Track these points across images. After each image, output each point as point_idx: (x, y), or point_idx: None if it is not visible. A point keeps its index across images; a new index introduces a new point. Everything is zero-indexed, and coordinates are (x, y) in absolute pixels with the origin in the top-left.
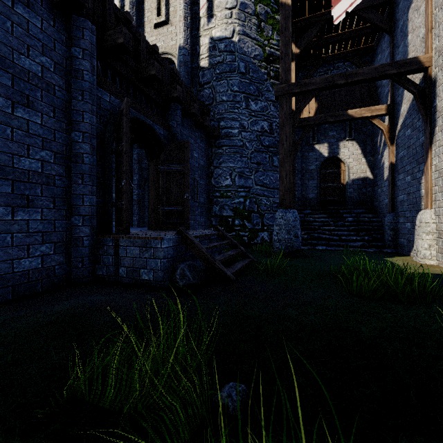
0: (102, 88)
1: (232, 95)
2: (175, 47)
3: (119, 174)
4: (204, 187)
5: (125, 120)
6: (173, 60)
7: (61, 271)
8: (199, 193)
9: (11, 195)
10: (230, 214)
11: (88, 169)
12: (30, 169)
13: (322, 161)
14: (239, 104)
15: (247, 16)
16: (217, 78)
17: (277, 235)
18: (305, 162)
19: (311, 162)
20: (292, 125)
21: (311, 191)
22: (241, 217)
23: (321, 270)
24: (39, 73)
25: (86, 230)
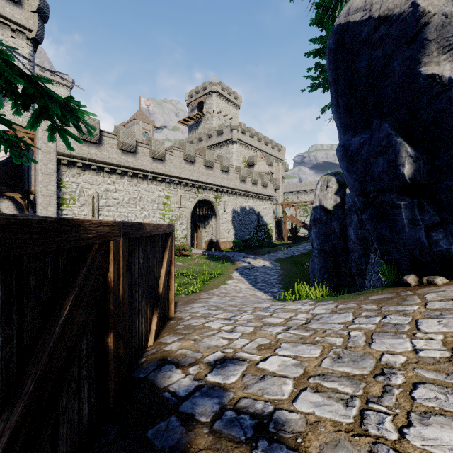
0: None
1: None
2: None
3: None
4: None
5: None
6: None
7: None
8: None
9: None
10: None
11: None
12: None
13: None
14: None
15: None
16: None
17: None
18: None
19: None
20: None
21: None
22: None
23: None
24: None
25: None
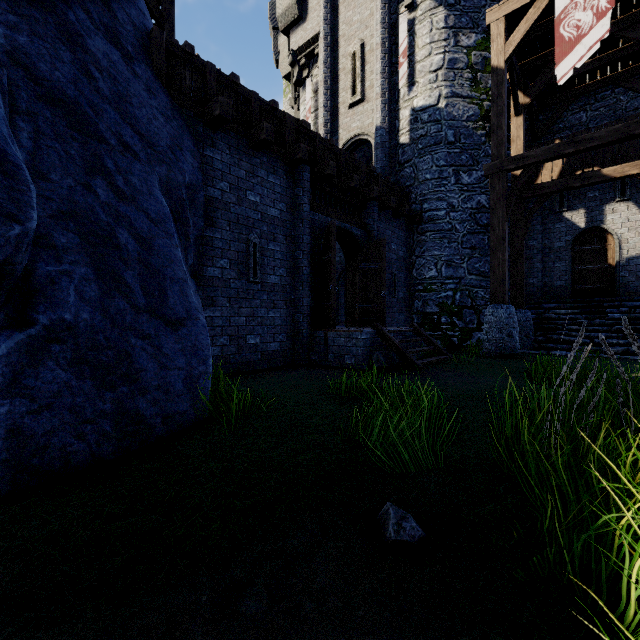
0: (313, 210)
1: (438, 172)
2: (371, 126)
3: (325, 279)
4: (404, 281)
5: (332, 237)
6: (369, 140)
7: (289, 354)
8: (398, 288)
9: (266, 301)
10: (435, 311)
11: (306, 278)
12: (274, 283)
13: (575, 235)
14: (447, 180)
15: (457, 72)
16: (420, 154)
17: (487, 334)
18: (548, 237)
19: (557, 237)
20: (506, 207)
21: (558, 277)
22: (449, 314)
23: (521, 368)
24: (279, 216)
25: (305, 325)
